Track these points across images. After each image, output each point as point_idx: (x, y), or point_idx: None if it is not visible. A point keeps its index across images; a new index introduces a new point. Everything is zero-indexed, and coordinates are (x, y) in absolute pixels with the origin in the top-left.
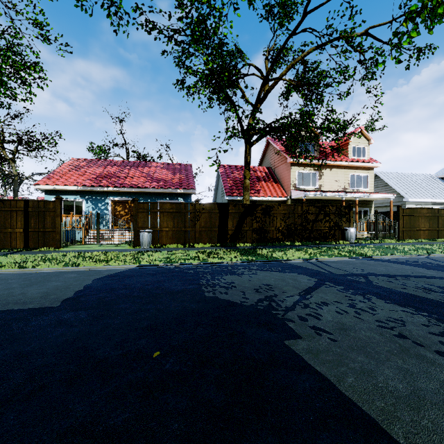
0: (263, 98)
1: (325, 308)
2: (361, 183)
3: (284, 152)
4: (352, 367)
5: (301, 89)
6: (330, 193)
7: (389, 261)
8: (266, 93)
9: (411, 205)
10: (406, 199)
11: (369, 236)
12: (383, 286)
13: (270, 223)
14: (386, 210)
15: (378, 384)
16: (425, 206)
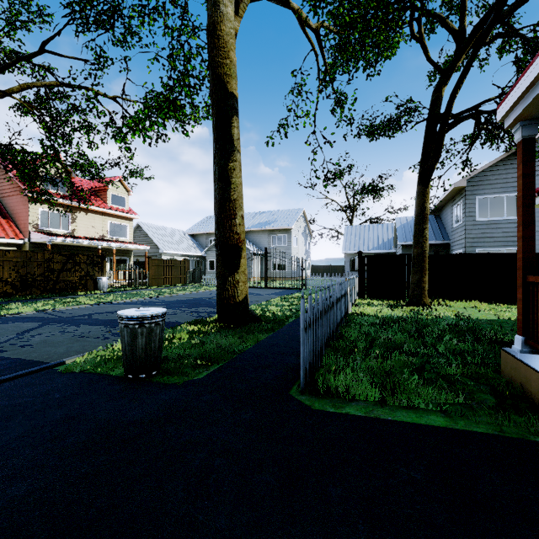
0: None
1: (38, 336)
2: (121, 232)
3: (20, 182)
4: (39, 352)
5: (42, 120)
6: (84, 241)
7: (123, 303)
8: None
9: (166, 255)
10: (162, 251)
11: (126, 284)
12: (98, 319)
13: None
14: None
15: (50, 353)
16: (176, 257)
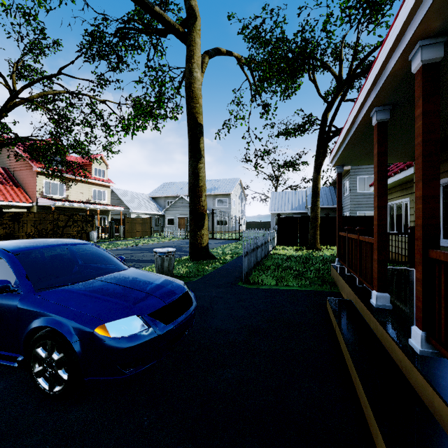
0: (9, 109)
1: None
2: (102, 197)
3: (30, 160)
4: None
5: (53, 118)
6: (77, 204)
7: (116, 250)
8: (13, 105)
9: (134, 214)
10: (131, 210)
11: (107, 236)
12: (110, 259)
13: (20, 229)
14: (120, 217)
15: None
16: (142, 215)
